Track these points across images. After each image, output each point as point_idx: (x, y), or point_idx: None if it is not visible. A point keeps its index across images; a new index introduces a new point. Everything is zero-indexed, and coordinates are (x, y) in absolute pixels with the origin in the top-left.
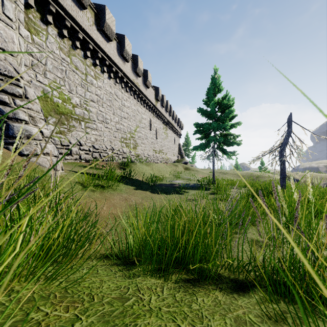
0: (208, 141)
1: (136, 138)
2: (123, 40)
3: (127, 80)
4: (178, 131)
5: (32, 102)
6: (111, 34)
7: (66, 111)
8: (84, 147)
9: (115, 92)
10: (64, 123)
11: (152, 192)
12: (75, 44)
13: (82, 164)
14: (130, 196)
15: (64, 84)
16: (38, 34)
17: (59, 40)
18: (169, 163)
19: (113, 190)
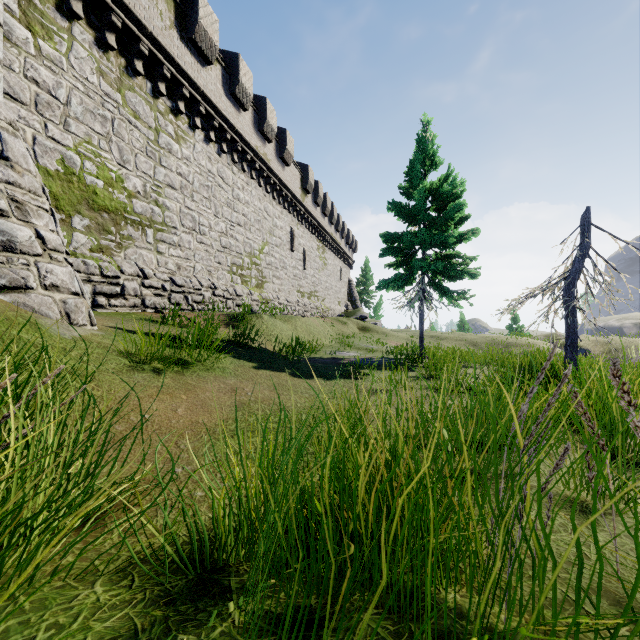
0: (410, 270)
1: (263, 266)
2: (236, 63)
3: (245, 147)
4: (347, 255)
5: (20, 169)
6: (209, 49)
7: (114, 205)
8: (151, 282)
9: (220, 171)
10: (109, 231)
11: (292, 375)
12: (134, 66)
13: (145, 316)
14: (244, 383)
15: (109, 148)
16: (51, 38)
17: (98, 55)
18: (330, 317)
19: (206, 369)
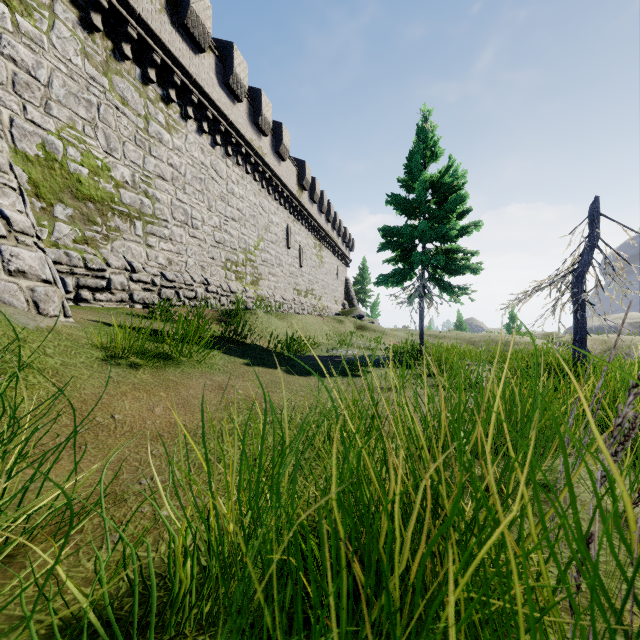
0: (410, 265)
1: (258, 262)
2: (230, 52)
3: (240, 140)
4: (344, 254)
5: None
6: (202, 36)
7: (100, 195)
8: (140, 276)
9: (213, 164)
10: (95, 222)
11: (287, 372)
12: (121, 49)
13: (133, 311)
14: (233, 380)
15: (95, 135)
16: (30, 14)
17: (82, 35)
18: (327, 316)
19: (192, 365)
